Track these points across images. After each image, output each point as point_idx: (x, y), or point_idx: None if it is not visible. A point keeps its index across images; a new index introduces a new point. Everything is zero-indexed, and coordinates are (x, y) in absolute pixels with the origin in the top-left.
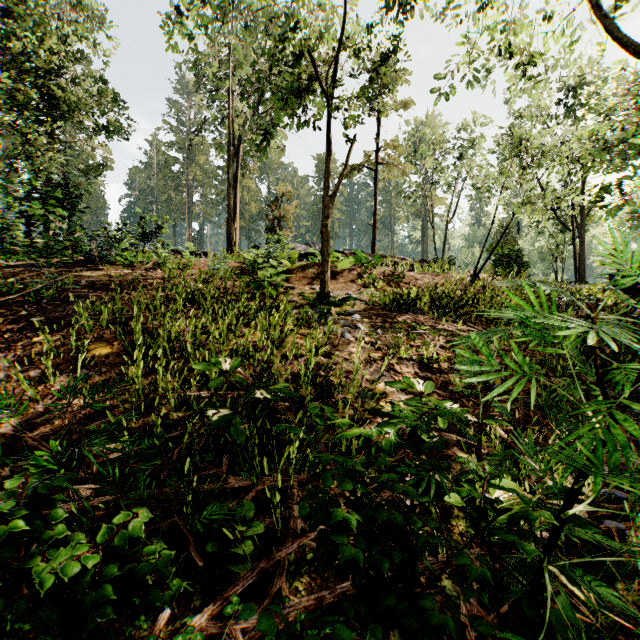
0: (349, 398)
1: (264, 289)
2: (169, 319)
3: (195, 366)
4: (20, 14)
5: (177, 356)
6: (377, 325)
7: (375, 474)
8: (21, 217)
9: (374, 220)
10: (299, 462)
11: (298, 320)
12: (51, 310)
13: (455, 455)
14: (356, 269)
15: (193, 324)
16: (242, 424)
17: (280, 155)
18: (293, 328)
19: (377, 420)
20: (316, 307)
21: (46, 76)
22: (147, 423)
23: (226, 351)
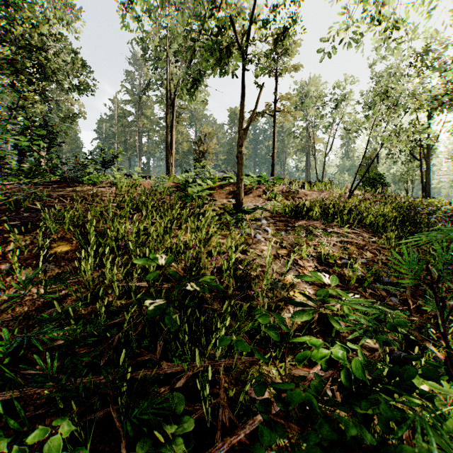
0: (266, 289)
1: (193, 201)
2: (117, 223)
3: (135, 261)
4: (19, 7)
5: (123, 253)
6: (281, 228)
7: (292, 359)
8: (14, 149)
9: (273, 152)
10: (224, 347)
11: (220, 224)
12: (26, 216)
13: (359, 340)
14: (261, 187)
15: (137, 227)
16: (174, 313)
17: (204, 107)
18: (216, 230)
19: (288, 307)
20: (233, 215)
21: (37, 51)
22: (95, 310)
23: (163, 249)
